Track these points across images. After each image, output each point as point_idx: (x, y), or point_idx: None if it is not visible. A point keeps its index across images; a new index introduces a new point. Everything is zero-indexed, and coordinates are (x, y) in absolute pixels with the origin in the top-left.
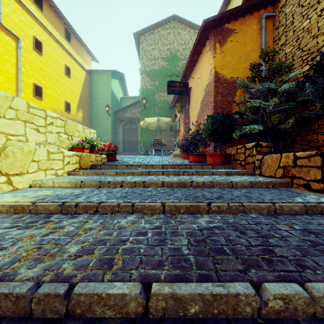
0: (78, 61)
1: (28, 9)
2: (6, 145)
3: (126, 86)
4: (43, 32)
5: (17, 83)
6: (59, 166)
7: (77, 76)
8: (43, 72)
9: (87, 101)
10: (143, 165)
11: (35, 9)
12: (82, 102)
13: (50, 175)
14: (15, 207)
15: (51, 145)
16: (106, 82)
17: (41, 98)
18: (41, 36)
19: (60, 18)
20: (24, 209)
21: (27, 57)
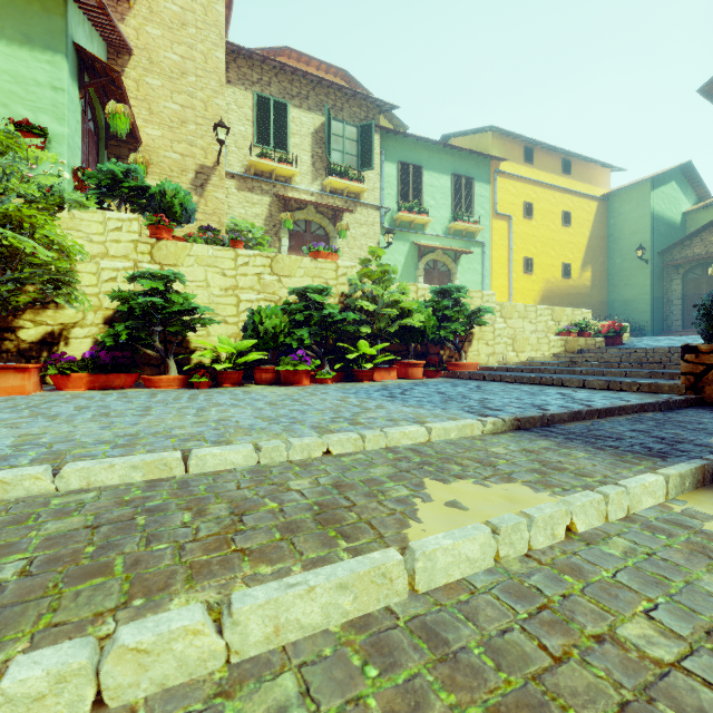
0: (582, 193)
1: (518, 177)
2: (516, 335)
3: (702, 180)
4: (533, 189)
5: (509, 265)
6: (545, 349)
7: (581, 217)
8: (533, 238)
9: (601, 248)
10: (641, 348)
11: (525, 169)
12: (591, 254)
13: (539, 355)
14: (523, 364)
15: (540, 332)
16: (639, 203)
17: (532, 272)
18: (531, 196)
19: (555, 151)
20: (526, 365)
21: (517, 232)
